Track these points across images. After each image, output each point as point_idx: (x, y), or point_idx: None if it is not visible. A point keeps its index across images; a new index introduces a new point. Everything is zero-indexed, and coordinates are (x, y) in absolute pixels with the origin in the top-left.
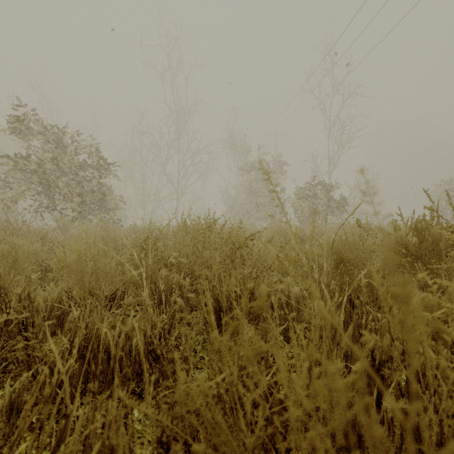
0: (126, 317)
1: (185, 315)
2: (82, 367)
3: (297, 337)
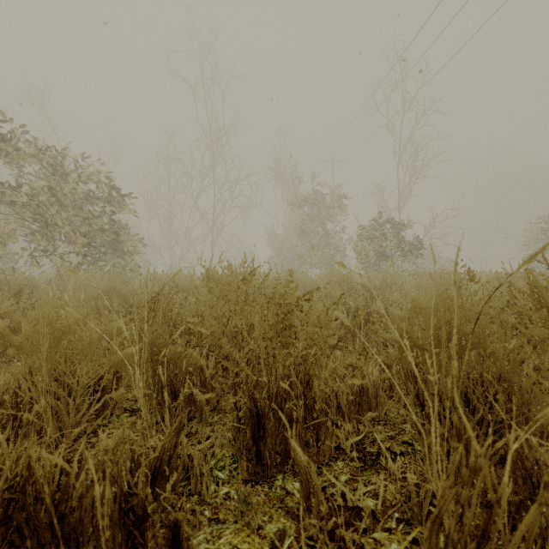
0: (122, 412)
1: (199, 429)
2: (3, 541)
3: (378, 451)
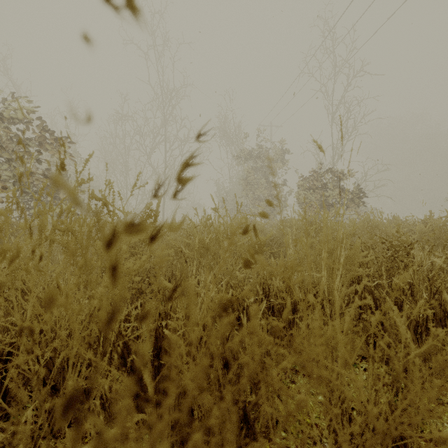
0: None
1: None
2: None
3: None
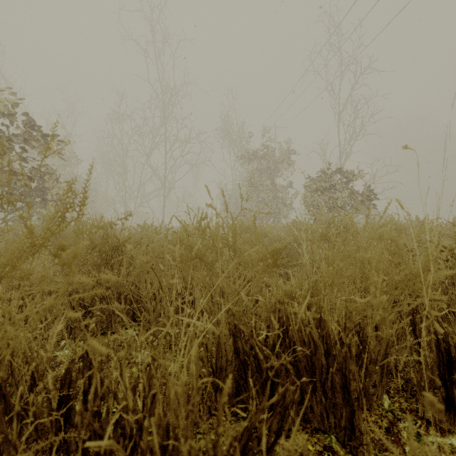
0: None
1: None
2: None
3: None
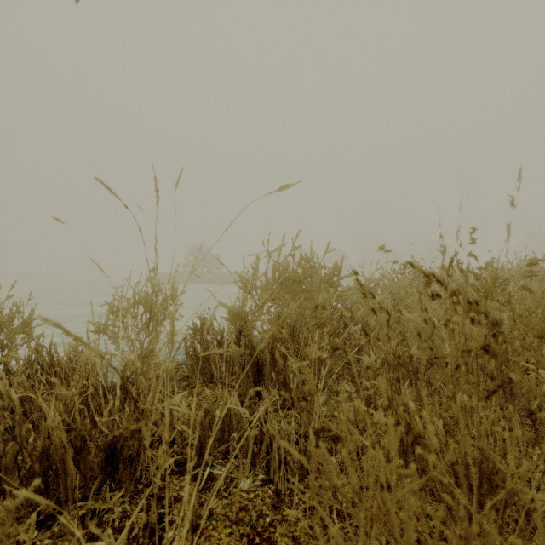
0: None
1: None
2: None
3: None
